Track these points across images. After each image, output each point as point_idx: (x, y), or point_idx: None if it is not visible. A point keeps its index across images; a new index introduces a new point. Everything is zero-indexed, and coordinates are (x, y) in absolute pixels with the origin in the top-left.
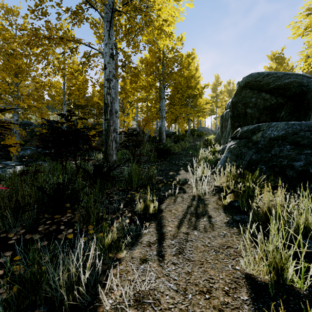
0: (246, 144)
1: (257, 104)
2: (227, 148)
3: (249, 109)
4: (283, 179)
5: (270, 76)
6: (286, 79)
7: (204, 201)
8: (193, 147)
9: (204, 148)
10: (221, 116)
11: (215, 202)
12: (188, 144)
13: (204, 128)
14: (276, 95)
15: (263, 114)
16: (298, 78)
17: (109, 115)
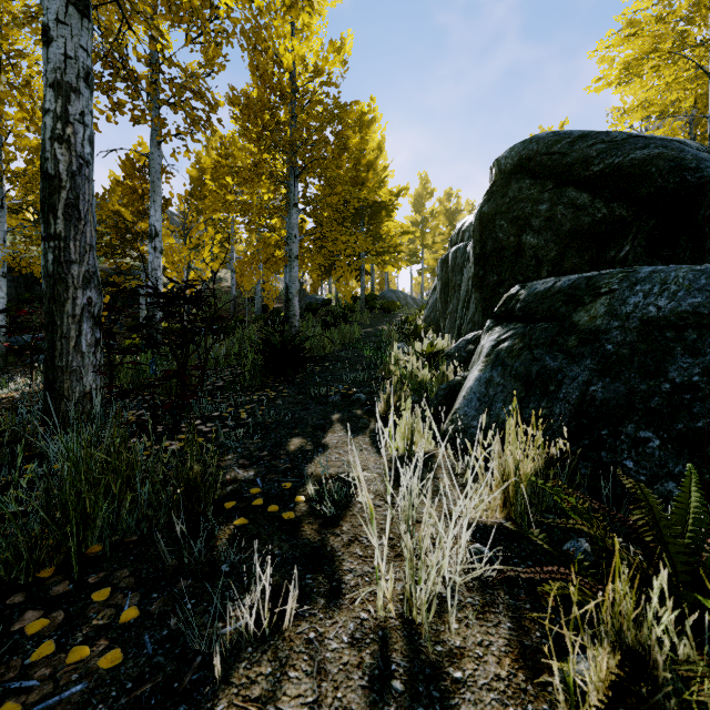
0: (555, 338)
1: (556, 220)
2: (487, 353)
3: (530, 236)
4: None
5: (591, 141)
6: (638, 150)
7: (447, 705)
8: (373, 339)
9: (403, 344)
10: (443, 260)
11: (513, 703)
12: (360, 331)
13: (396, 294)
14: (607, 197)
15: (571, 249)
16: (670, 148)
17: (64, 220)
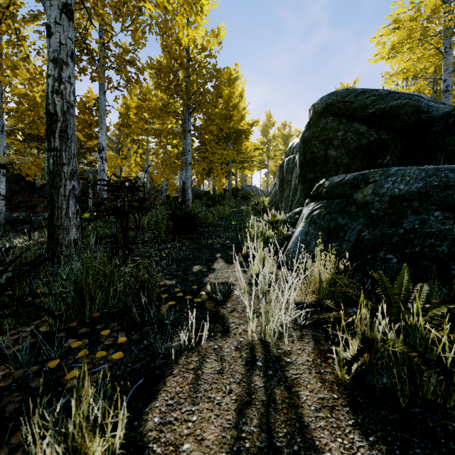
0: (344, 207)
1: (347, 141)
2: (306, 217)
3: (332, 151)
4: (447, 286)
5: (367, 94)
6: (394, 100)
7: (283, 370)
8: (237, 214)
9: (256, 217)
10: (280, 165)
11: (314, 369)
12: (229, 210)
13: (251, 188)
14: (376, 127)
15: (356, 158)
16: (412, 100)
17: (59, 140)
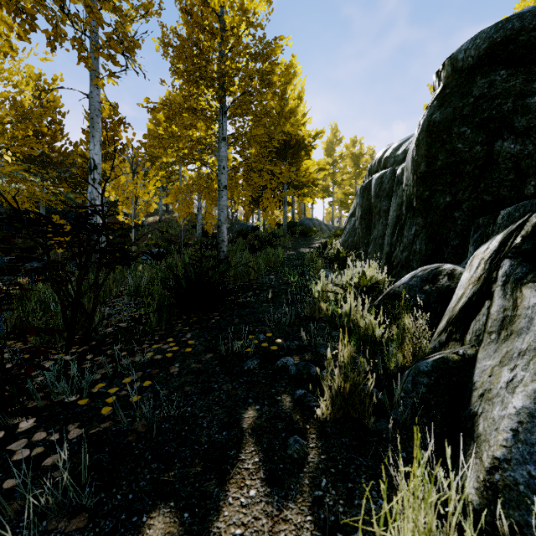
0: None
1: None
2: None
3: (510, 142)
4: None
5: None
6: None
7: None
8: (296, 262)
9: (327, 271)
10: (363, 187)
11: None
12: (283, 254)
13: (312, 221)
14: None
15: None
16: None
17: None
